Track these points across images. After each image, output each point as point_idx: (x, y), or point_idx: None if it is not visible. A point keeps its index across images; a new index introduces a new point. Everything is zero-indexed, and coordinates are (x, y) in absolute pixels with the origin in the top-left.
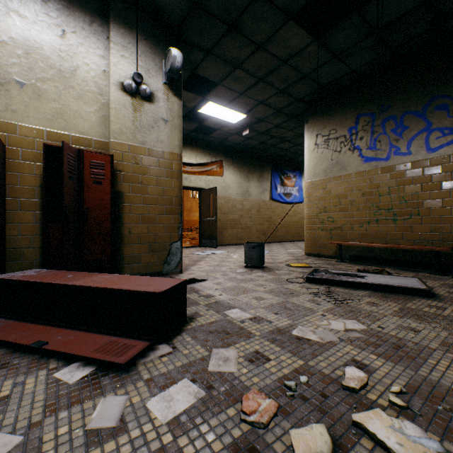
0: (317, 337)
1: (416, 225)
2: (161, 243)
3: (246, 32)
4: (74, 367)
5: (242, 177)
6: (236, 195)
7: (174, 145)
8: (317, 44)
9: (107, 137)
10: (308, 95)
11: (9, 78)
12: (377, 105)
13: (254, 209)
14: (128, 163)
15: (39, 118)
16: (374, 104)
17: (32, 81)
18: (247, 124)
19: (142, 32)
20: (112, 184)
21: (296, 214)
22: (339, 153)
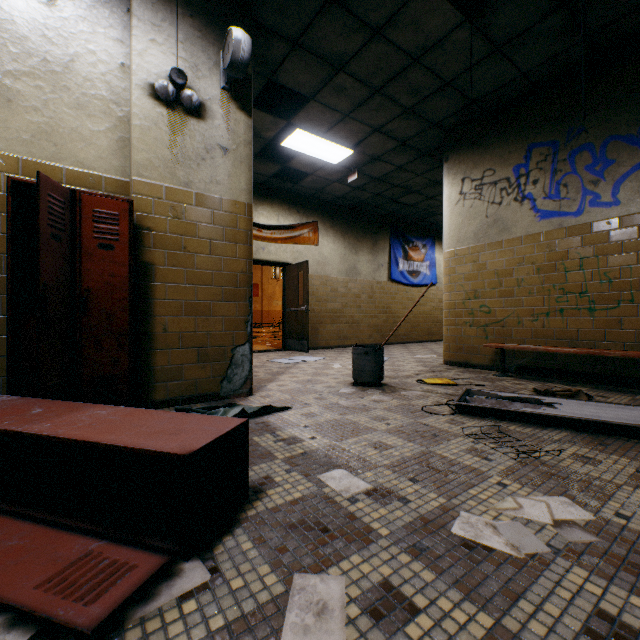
0: (504, 544)
1: (628, 318)
2: (217, 347)
3: (355, 6)
4: None
5: (347, 246)
6: (338, 273)
7: (239, 189)
8: (469, 28)
9: (127, 174)
10: (449, 117)
11: None
12: (583, 112)
13: (364, 295)
14: (162, 217)
15: (9, 138)
16: (557, 127)
17: None
18: (354, 166)
19: (186, 3)
20: (131, 249)
21: (427, 301)
22: (499, 207)
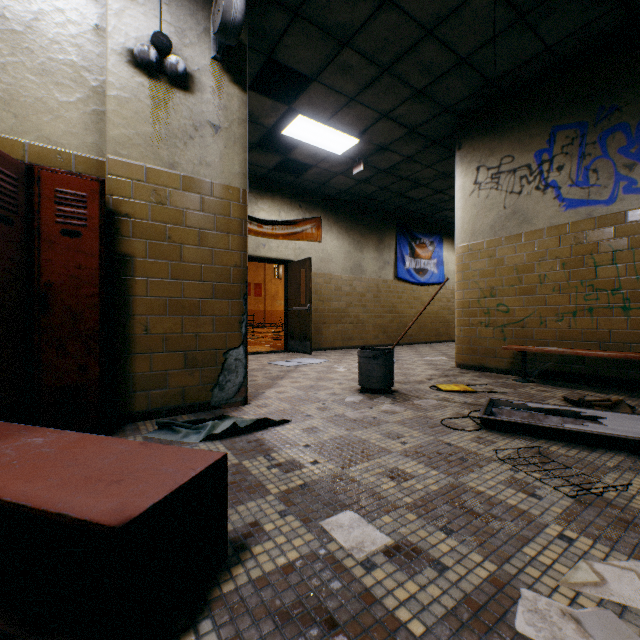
0: None
1: None
2: (206, 350)
3: None
4: None
5: (351, 243)
6: (342, 271)
7: (232, 173)
8: None
9: (102, 152)
10: (464, 100)
11: None
12: None
13: (370, 294)
14: (143, 202)
15: None
16: (585, 106)
17: None
18: (360, 157)
19: None
20: (102, 237)
21: (434, 300)
22: (518, 196)
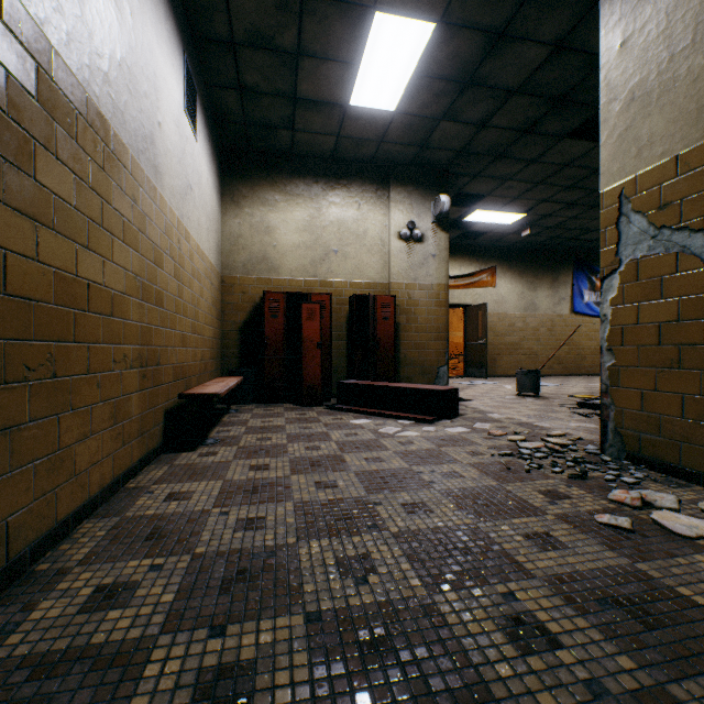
0: (550, 426)
1: None
2: (429, 366)
3: (515, 156)
4: (404, 421)
5: (524, 285)
6: (515, 309)
7: (441, 277)
8: None
9: (387, 279)
10: None
11: (329, 250)
12: None
13: (543, 328)
14: (403, 299)
15: (345, 273)
16: None
17: (341, 248)
18: (527, 223)
19: (414, 184)
20: (394, 319)
21: None
22: None
